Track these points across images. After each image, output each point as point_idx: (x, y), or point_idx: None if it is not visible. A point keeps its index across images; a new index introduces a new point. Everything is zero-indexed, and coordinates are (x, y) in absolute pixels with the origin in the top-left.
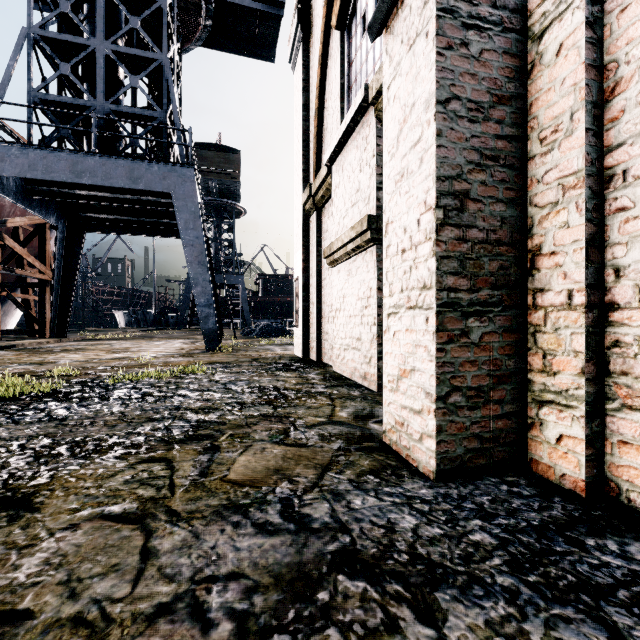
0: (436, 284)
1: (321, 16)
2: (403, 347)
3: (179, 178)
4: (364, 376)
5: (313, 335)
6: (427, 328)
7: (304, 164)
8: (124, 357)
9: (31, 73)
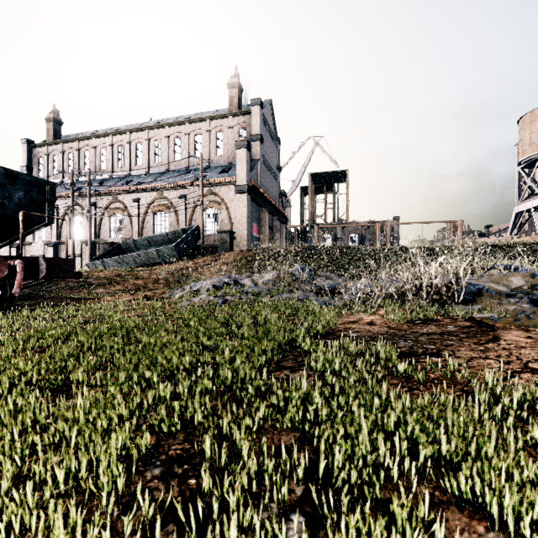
0: None
1: None
2: None
3: None
4: None
5: None
6: None
7: None
8: None
9: None
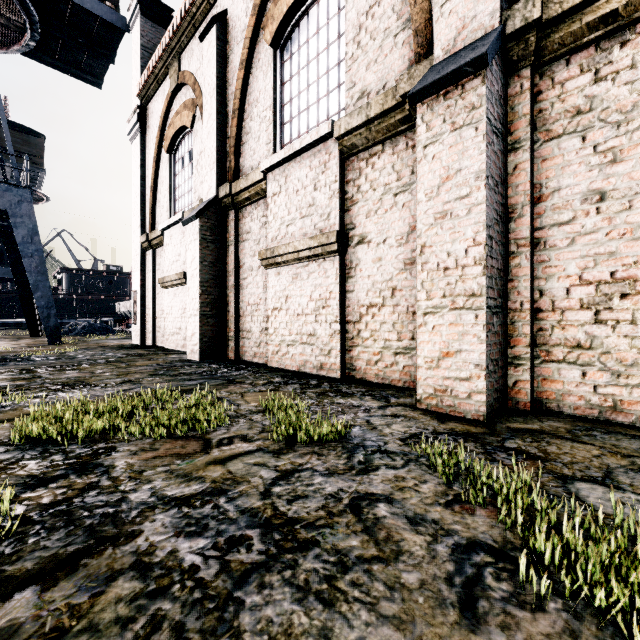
0: (200, 309)
1: (156, 132)
2: (193, 327)
3: (15, 198)
4: (183, 346)
5: (149, 329)
6: (198, 321)
7: (142, 216)
8: None
9: None
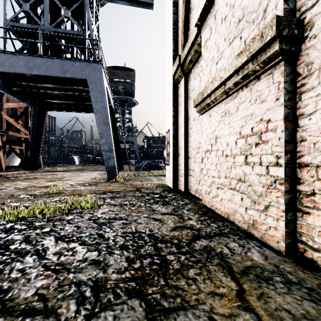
0: None
1: None
2: None
3: (92, 70)
4: (252, 224)
5: (181, 171)
6: None
7: (174, 46)
8: (52, 185)
9: (6, 10)
